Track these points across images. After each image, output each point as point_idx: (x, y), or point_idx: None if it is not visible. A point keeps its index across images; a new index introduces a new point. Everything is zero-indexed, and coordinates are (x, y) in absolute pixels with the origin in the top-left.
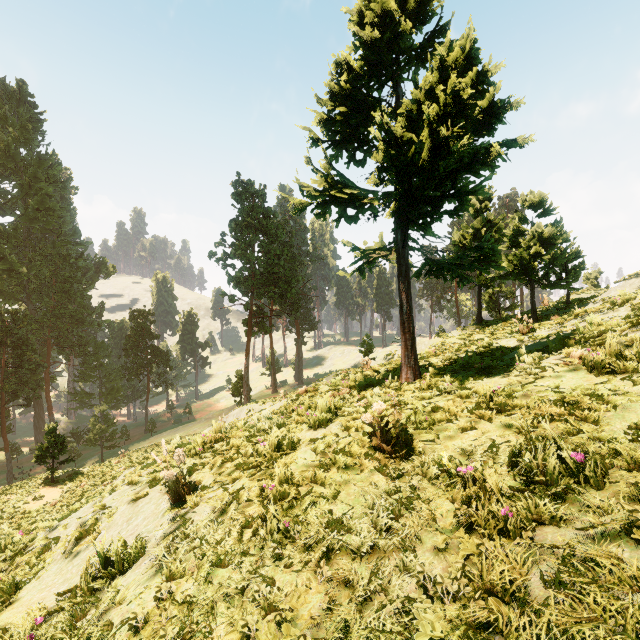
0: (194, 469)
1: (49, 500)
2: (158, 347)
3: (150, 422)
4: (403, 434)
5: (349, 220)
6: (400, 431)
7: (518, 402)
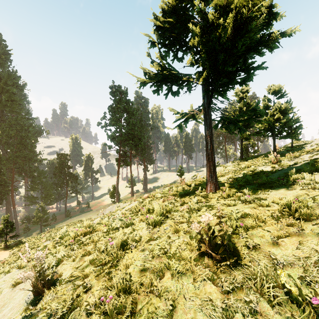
0: (62, 260)
1: (1, 259)
2: (72, 173)
3: (67, 212)
4: (230, 244)
5: (173, 94)
6: (227, 240)
7: (317, 211)
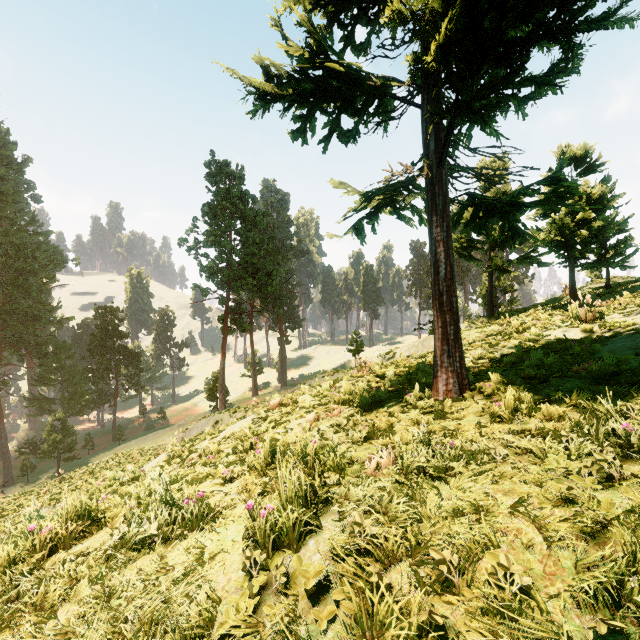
0: None
1: None
2: (127, 347)
3: (118, 429)
4: None
5: (343, 139)
6: None
7: None
